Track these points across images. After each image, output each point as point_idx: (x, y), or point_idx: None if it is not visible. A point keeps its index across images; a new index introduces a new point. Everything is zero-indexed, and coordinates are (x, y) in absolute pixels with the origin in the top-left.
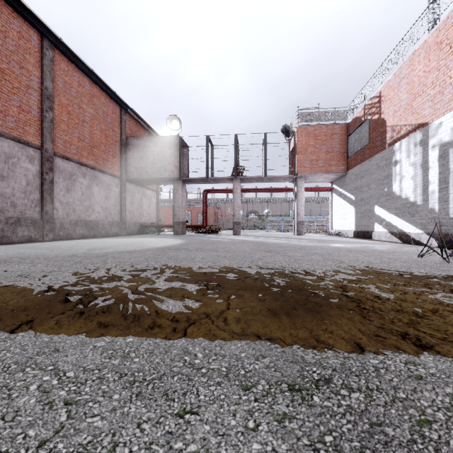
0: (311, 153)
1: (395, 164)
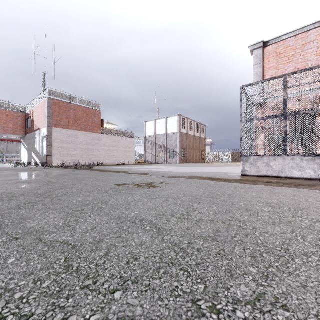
0: (4, 123)
1: (36, 138)
